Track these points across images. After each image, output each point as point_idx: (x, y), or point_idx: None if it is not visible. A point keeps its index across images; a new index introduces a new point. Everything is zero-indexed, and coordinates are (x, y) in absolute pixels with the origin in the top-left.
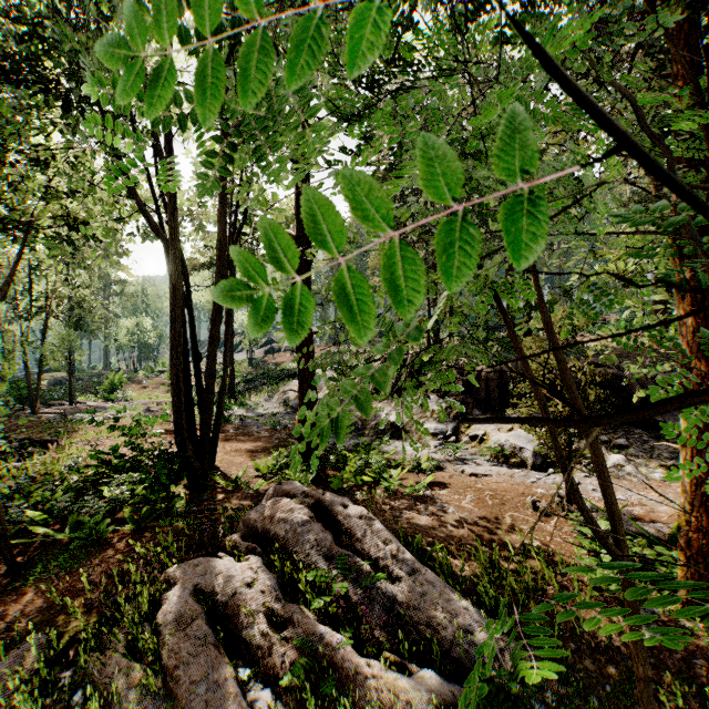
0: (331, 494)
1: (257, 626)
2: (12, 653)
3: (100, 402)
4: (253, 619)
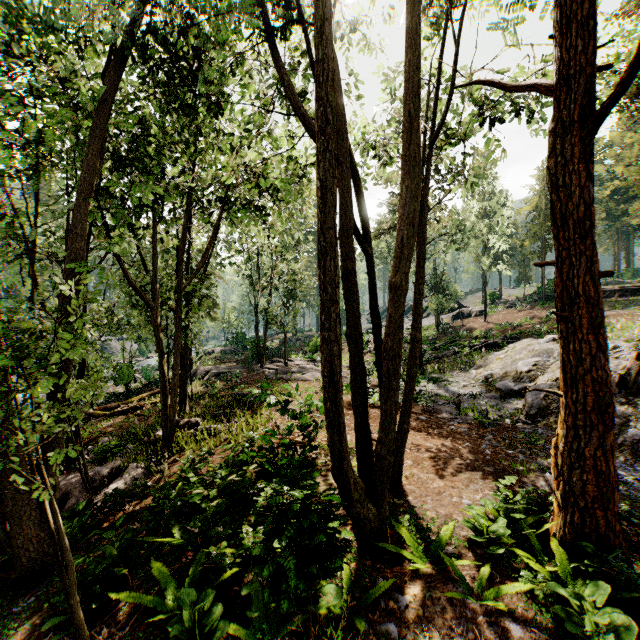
0: None
1: None
2: None
3: (305, 361)
4: None
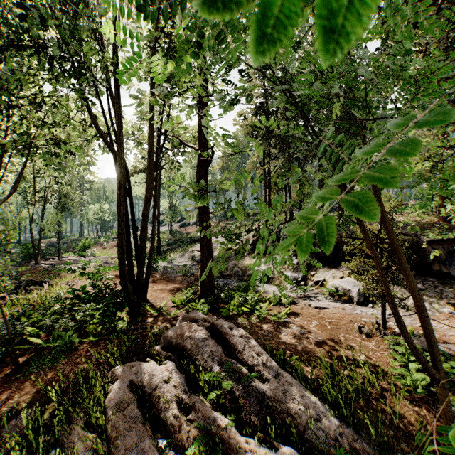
0: (222, 320)
1: (171, 410)
2: (12, 422)
3: (76, 257)
4: (168, 406)
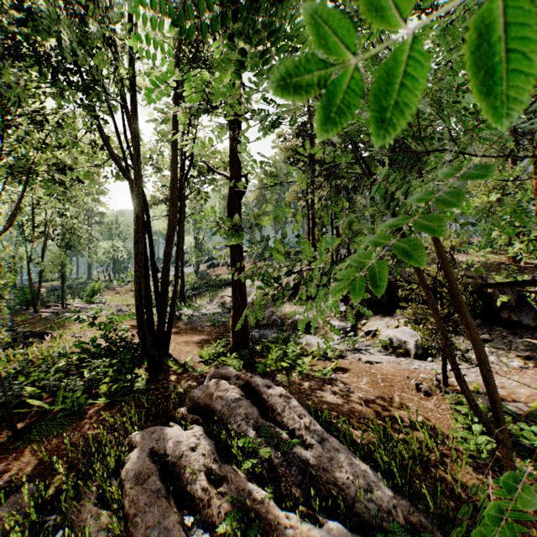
0: (257, 377)
1: (199, 482)
2: (11, 499)
3: (84, 304)
4: (195, 477)
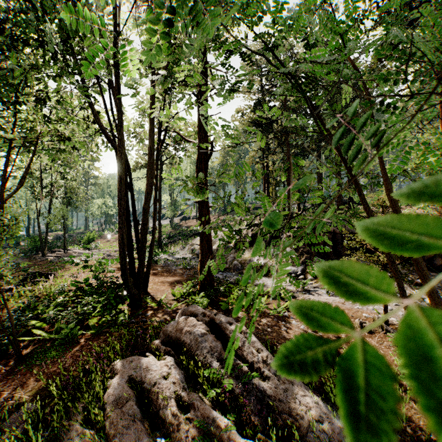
0: (221, 315)
1: (170, 408)
2: (13, 415)
3: (81, 250)
4: (167, 403)
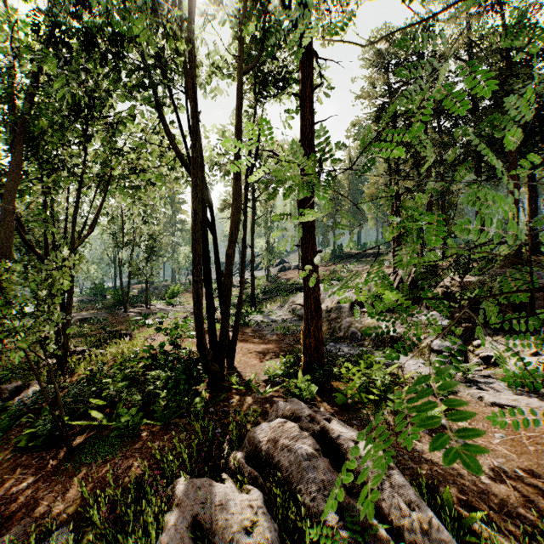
0: (338, 422)
1: None
2: (44, 543)
3: (165, 305)
4: None
